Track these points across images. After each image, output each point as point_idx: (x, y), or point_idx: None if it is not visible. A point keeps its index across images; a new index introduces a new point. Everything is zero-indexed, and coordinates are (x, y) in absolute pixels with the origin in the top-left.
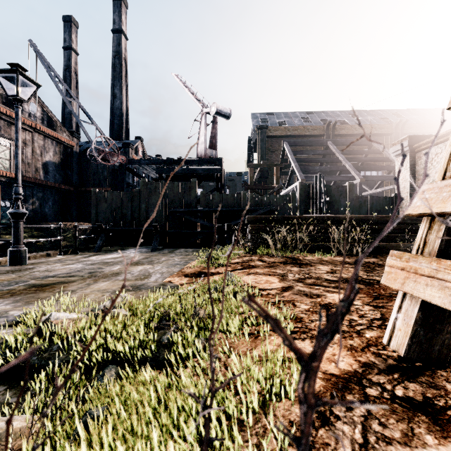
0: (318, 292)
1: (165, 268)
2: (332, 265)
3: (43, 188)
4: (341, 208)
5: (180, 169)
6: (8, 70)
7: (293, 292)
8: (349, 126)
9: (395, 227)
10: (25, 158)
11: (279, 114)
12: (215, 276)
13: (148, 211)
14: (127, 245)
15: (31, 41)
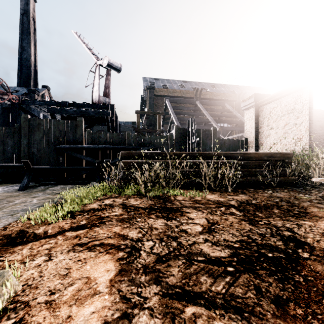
0: None
1: None
2: (206, 210)
3: None
4: (207, 147)
5: (71, 110)
6: None
7: None
8: (210, 93)
9: (255, 163)
10: None
11: (163, 80)
12: (26, 247)
13: (30, 147)
14: (5, 182)
15: None
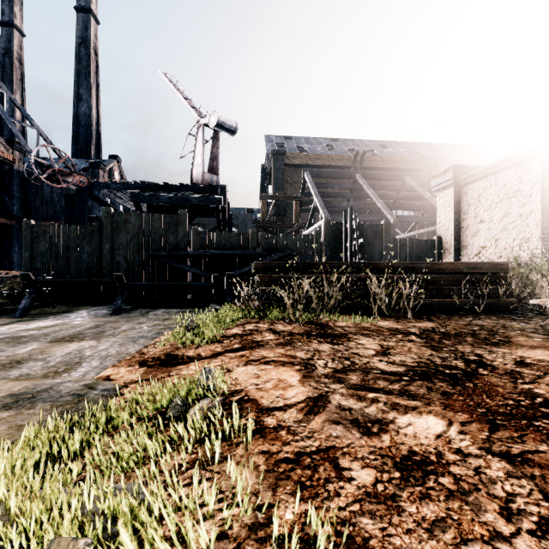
0: (379, 413)
1: (118, 345)
2: (379, 336)
3: None
4: (375, 253)
5: (165, 197)
6: None
7: (329, 414)
8: (379, 158)
9: (449, 278)
10: None
11: (299, 139)
12: (190, 365)
13: (114, 255)
14: (81, 304)
15: None
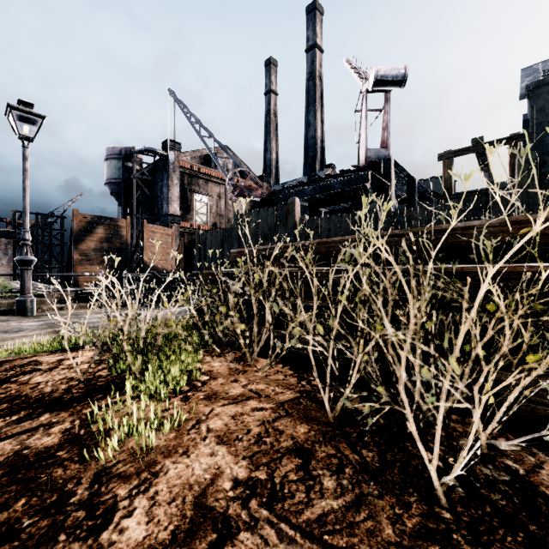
0: None
1: None
2: None
3: None
4: None
5: (309, 189)
6: (7, 109)
7: None
8: None
9: None
10: (219, 211)
11: None
12: None
13: None
14: None
15: (170, 90)
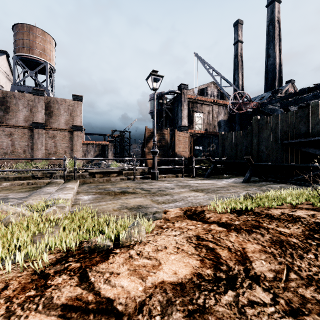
0: None
1: (206, 199)
2: None
3: (218, 137)
4: None
5: (309, 96)
6: (148, 76)
7: None
8: None
9: None
10: (209, 121)
11: None
12: (188, 222)
13: (259, 145)
14: (241, 175)
15: (195, 53)
